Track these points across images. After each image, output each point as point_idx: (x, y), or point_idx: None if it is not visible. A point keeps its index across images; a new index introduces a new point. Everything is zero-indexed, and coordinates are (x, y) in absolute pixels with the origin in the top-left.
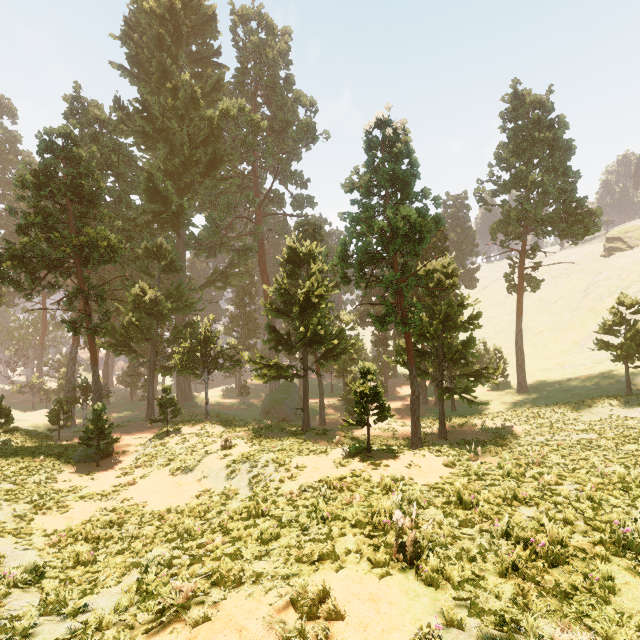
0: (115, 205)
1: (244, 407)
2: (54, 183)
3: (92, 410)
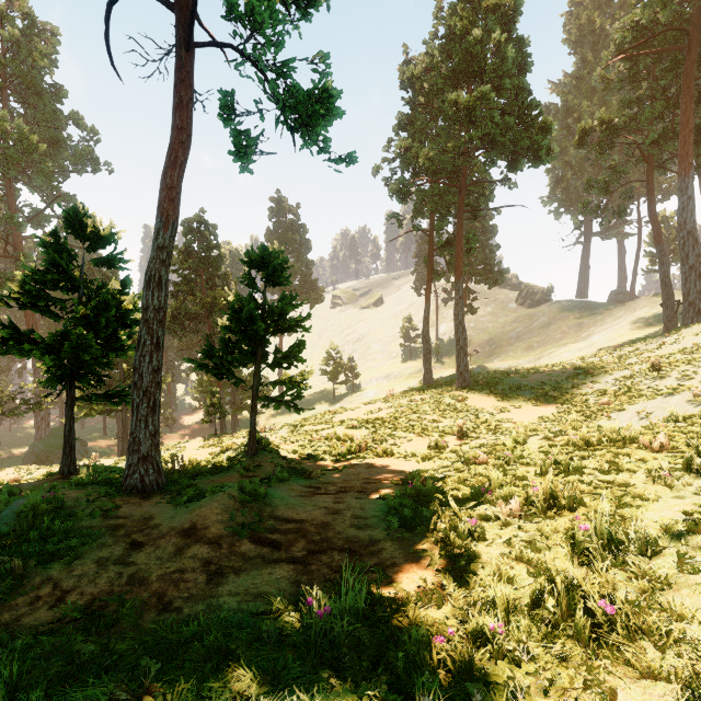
0: None
1: None
2: None
3: None
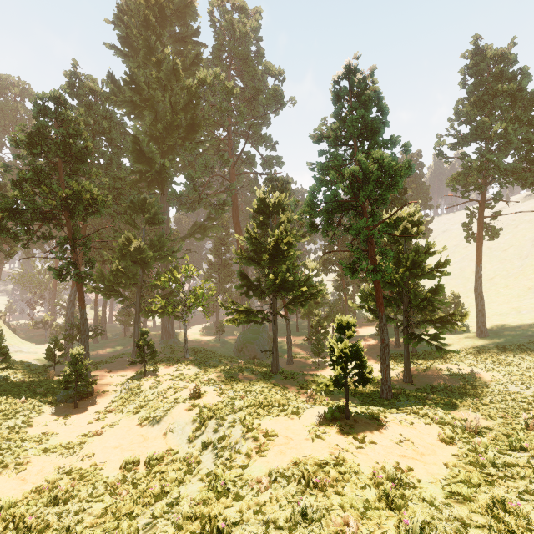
0: (107, 166)
1: (220, 344)
2: (45, 142)
3: (70, 354)
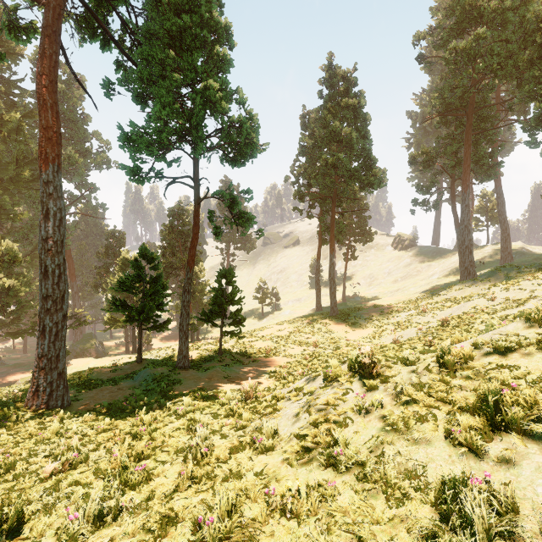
0: None
1: None
2: None
3: None
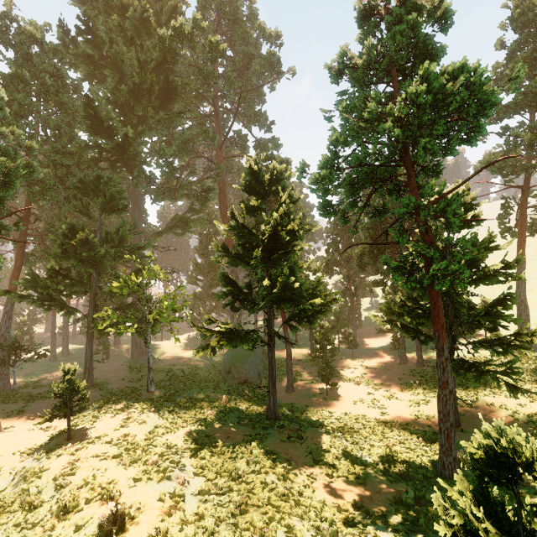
0: (56, 139)
1: (205, 361)
2: None
3: None
